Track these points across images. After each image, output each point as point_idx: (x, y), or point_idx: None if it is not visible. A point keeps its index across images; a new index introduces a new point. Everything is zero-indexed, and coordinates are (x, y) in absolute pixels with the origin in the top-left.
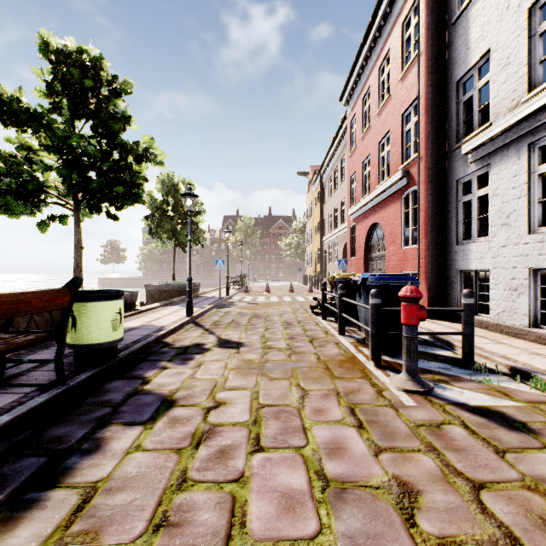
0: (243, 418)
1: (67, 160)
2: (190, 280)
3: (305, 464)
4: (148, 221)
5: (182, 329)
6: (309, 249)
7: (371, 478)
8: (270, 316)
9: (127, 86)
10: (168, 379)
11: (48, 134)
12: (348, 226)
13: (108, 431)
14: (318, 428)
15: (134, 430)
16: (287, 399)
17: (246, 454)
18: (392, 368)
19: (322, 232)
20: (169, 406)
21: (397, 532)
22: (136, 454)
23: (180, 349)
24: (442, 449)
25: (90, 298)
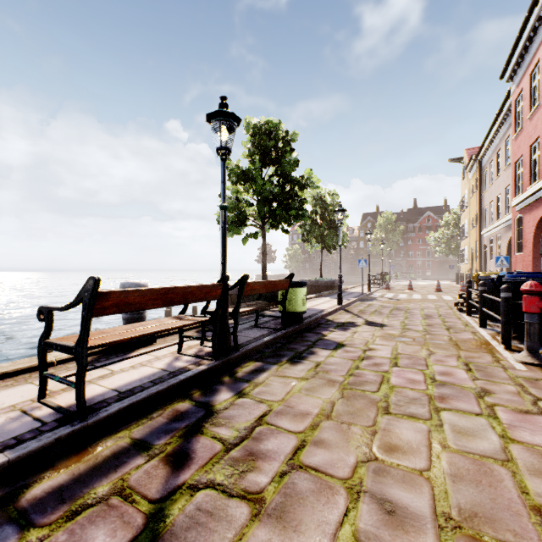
0: (387, 356)
1: (262, 198)
2: (340, 276)
3: (424, 374)
4: (300, 229)
5: (336, 313)
6: (464, 244)
7: (464, 385)
8: (411, 309)
9: (294, 136)
10: (337, 336)
11: (250, 182)
12: (512, 218)
13: (315, 349)
14: (437, 366)
15: (327, 351)
16: (417, 353)
17: (389, 366)
18: (521, 352)
19: (480, 224)
20: (342, 346)
21: (469, 397)
22: (332, 358)
23: (339, 323)
24: (528, 386)
25: (292, 285)
